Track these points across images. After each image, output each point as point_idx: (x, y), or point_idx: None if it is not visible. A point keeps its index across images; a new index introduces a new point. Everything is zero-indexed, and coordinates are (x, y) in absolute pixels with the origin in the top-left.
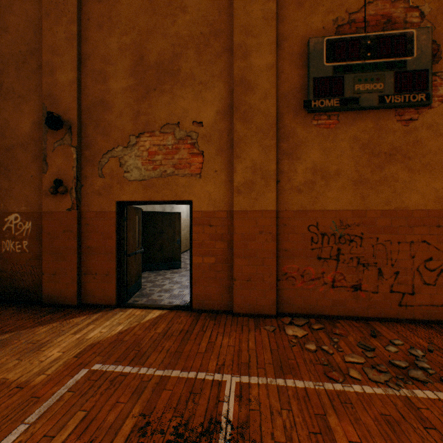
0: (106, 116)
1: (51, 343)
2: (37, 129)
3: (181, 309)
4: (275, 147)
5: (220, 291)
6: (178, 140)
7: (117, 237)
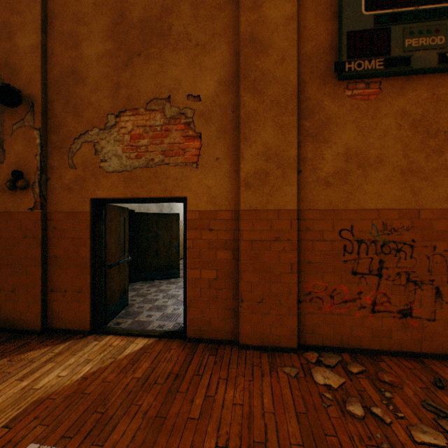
0: (78, 90)
1: None
2: None
3: (173, 337)
4: (295, 126)
5: (223, 315)
6: (169, 120)
7: (92, 244)
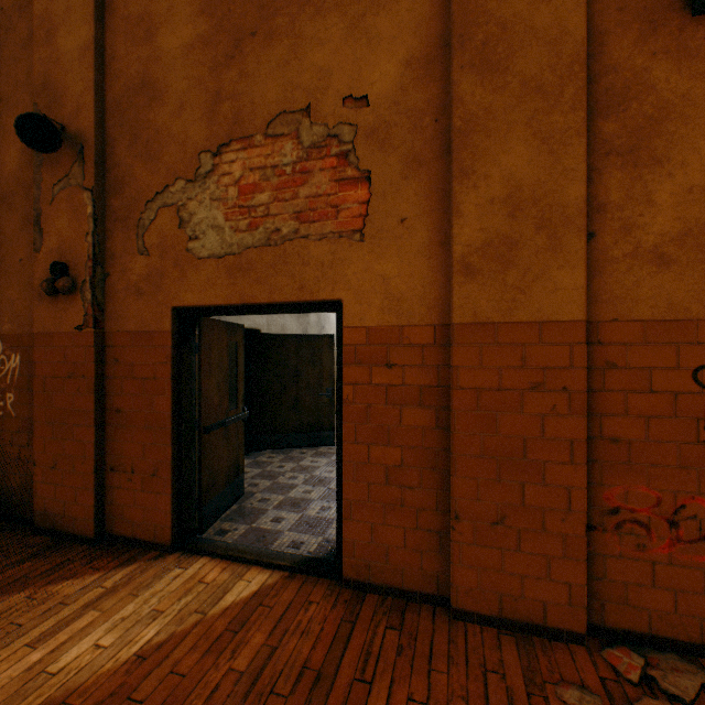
0: (151, 116)
1: None
2: (29, 163)
3: (316, 574)
4: (581, 132)
5: (414, 542)
6: (308, 150)
7: (174, 390)
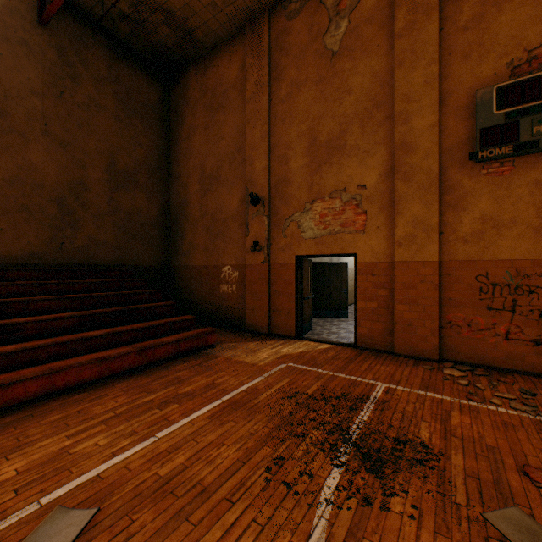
0: (287, 190)
1: (260, 351)
2: (241, 205)
3: (347, 346)
4: (436, 201)
5: (382, 333)
6: (344, 203)
7: (295, 284)
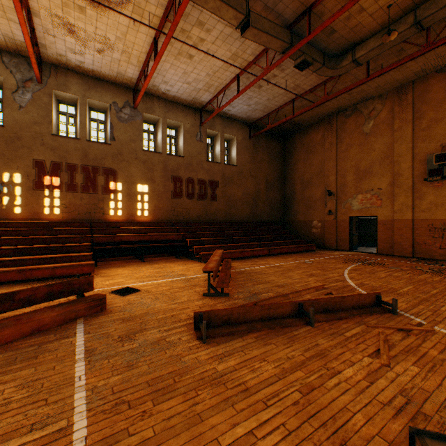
0: (345, 189)
1: (333, 252)
2: (322, 195)
3: (373, 253)
4: (411, 196)
5: (388, 248)
6: (371, 195)
7: (348, 228)
